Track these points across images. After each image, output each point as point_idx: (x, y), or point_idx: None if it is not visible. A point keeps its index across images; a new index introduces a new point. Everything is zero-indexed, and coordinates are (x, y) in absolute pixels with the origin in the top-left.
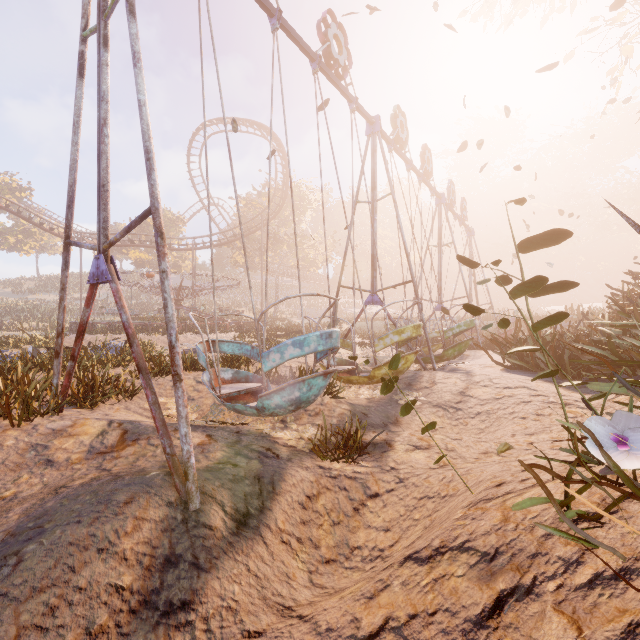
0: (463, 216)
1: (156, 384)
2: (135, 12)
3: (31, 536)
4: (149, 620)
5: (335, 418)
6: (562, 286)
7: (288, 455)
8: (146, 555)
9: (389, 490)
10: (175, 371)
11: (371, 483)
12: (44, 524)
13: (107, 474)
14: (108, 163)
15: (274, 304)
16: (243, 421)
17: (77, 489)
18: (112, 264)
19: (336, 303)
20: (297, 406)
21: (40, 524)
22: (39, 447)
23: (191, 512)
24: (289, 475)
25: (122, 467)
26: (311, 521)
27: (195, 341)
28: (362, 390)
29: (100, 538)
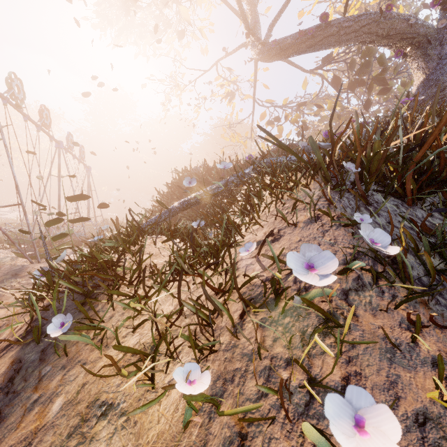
0: (82, 157)
1: None
2: None
3: None
4: None
5: None
6: (85, 219)
7: None
8: None
9: None
10: None
11: None
12: None
13: None
14: None
15: None
16: None
17: None
18: None
19: None
20: None
21: None
22: None
23: None
24: None
25: None
26: None
27: None
28: None
29: None
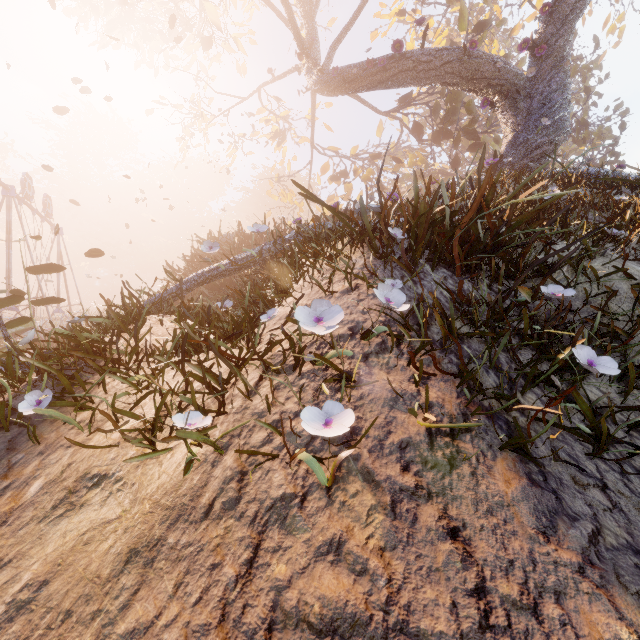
0: (47, 213)
1: None
2: None
3: None
4: None
5: None
6: (57, 300)
7: None
8: None
9: None
10: None
11: None
12: None
13: None
14: None
15: None
16: None
17: None
18: None
19: None
20: None
21: None
22: None
23: None
24: None
25: None
26: None
27: None
28: None
29: None
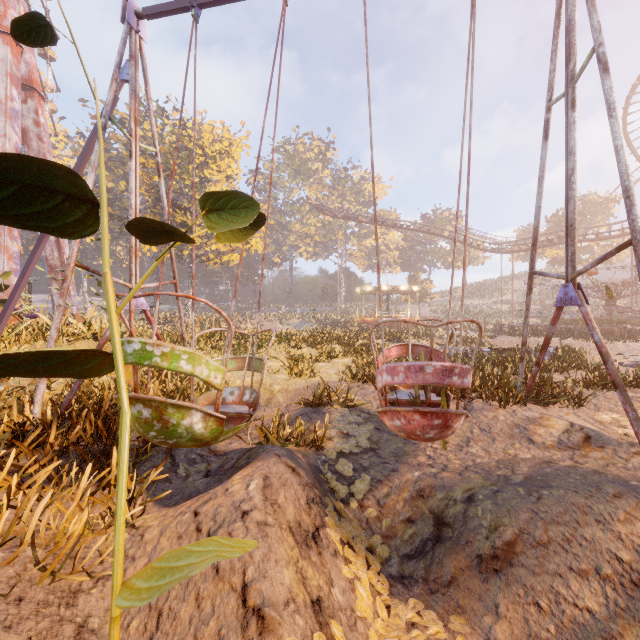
0: None
1: (603, 397)
2: (608, 67)
3: (542, 485)
4: None
5: None
6: None
7: None
8: None
9: None
10: None
11: None
12: (549, 482)
13: (584, 466)
14: (575, 205)
15: None
16: None
17: (565, 468)
18: (579, 290)
19: None
20: None
21: (546, 480)
22: (520, 427)
23: None
24: None
25: (593, 466)
26: None
27: None
28: None
29: (595, 512)
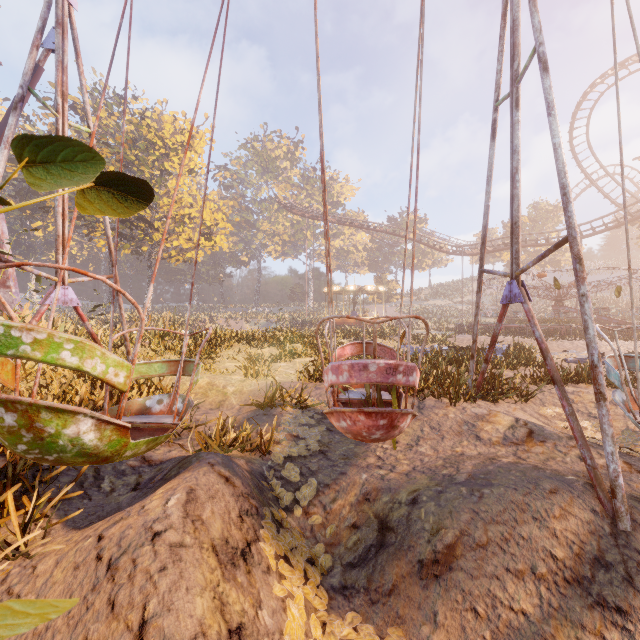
0: None
1: (548, 392)
2: (547, 66)
3: (484, 484)
4: (583, 598)
5: None
6: None
7: None
8: (574, 544)
9: None
10: (597, 389)
11: None
12: (491, 480)
13: (525, 462)
14: (519, 203)
15: None
16: None
17: (507, 465)
18: (522, 287)
19: None
20: None
21: (488, 478)
22: (469, 424)
23: (619, 530)
24: None
25: (534, 461)
26: None
27: (584, 348)
28: None
29: (533, 509)
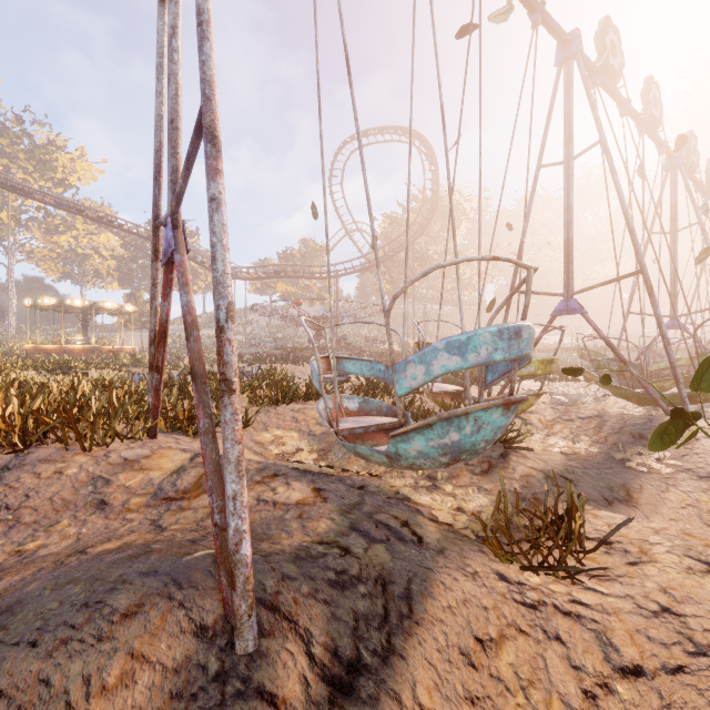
0: None
1: (275, 413)
2: None
3: None
4: None
5: (516, 481)
6: None
7: (438, 540)
8: None
9: (671, 667)
10: (222, 374)
11: (619, 637)
12: None
13: (146, 539)
14: (178, 89)
15: (414, 280)
16: (372, 470)
17: (81, 564)
18: (183, 232)
19: (528, 274)
20: (454, 457)
21: None
22: (100, 481)
23: (238, 655)
24: (440, 585)
25: (183, 526)
26: (487, 699)
27: None
28: (553, 440)
29: (54, 690)
